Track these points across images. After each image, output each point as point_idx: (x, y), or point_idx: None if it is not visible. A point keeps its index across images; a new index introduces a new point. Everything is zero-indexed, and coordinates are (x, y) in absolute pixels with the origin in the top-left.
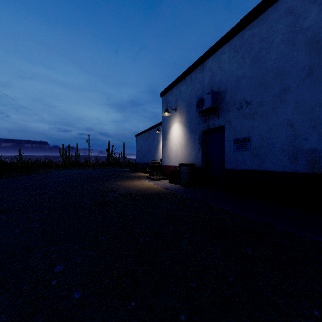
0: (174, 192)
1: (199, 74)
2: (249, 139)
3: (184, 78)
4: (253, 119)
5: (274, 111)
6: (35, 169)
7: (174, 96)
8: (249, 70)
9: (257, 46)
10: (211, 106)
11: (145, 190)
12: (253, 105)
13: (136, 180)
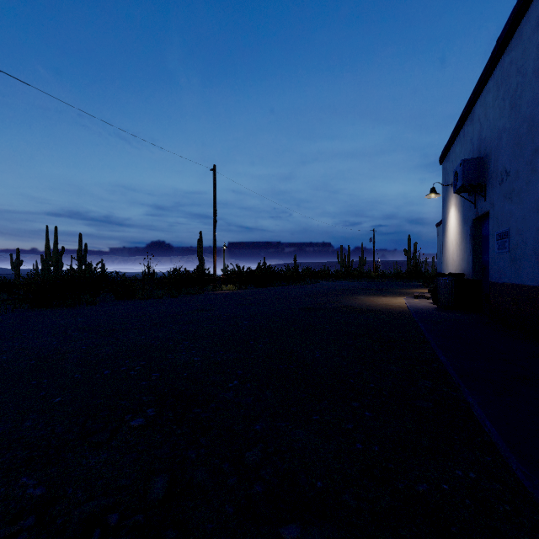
0: (407, 311)
1: (470, 126)
2: (507, 233)
3: (458, 134)
4: (511, 201)
5: (527, 188)
6: (301, 279)
7: (451, 163)
8: (508, 119)
9: (514, 80)
10: (464, 184)
11: (374, 306)
12: (511, 177)
13: (391, 296)
